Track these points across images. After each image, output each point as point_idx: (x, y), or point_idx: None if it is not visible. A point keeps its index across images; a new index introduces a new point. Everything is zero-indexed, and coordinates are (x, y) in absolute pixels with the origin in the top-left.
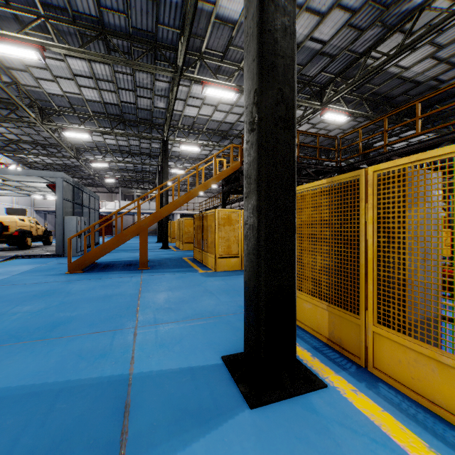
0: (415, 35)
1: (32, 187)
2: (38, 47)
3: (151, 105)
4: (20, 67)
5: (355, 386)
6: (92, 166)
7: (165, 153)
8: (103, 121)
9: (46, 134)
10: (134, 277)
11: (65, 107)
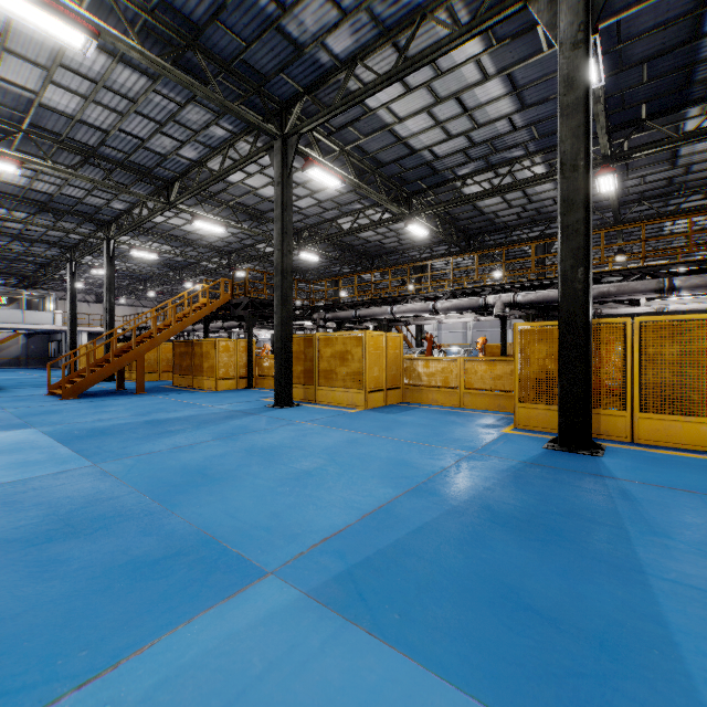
0: (360, 219)
1: None
2: (22, 164)
3: (104, 204)
4: None
5: (311, 405)
6: None
7: (111, 259)
8: (4, 201)
9: None
10: (149, 397)
11: None
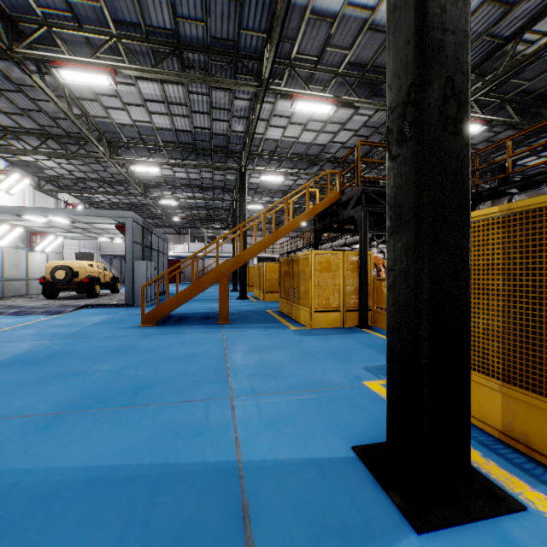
0: None
1: (100, 229)
2: (110, 71)
3: (228, 129)
4: (89, 97)
5: None
6: (160, 203)
7: (243, 186)
8: (173, 152)
9: (113, 170)
10: (215, 333)
11: (134, 138)
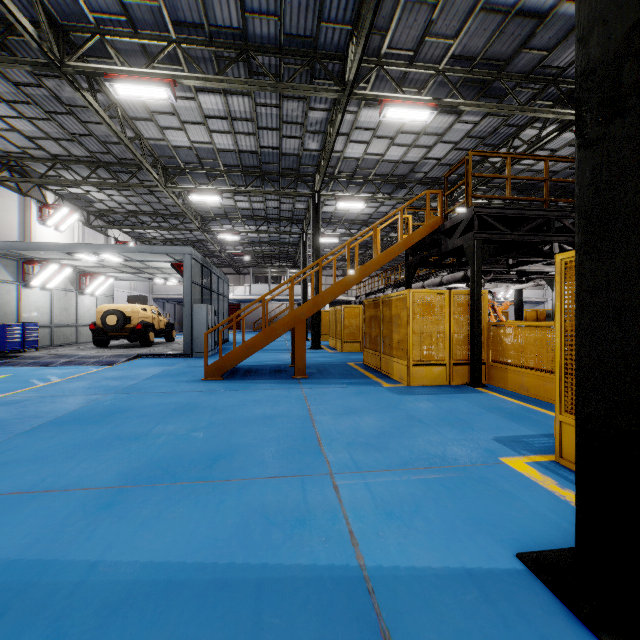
0: None
1: (154, 268)
2: (169, 81)
3: (300, 148)
4: (144, 116)
5: None
6: (218, 239)
7: (316, 215)
8: (236, 178)
9: (168, 201)
10: (293, 390)
11: (192, 163)
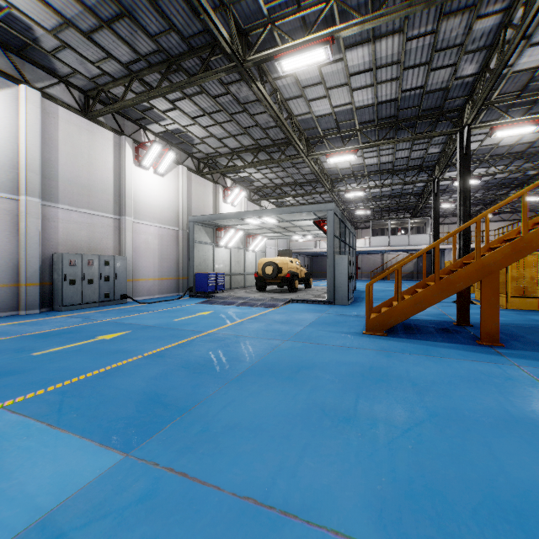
0: None
1: (297, 226)
2: (328, 39)
3: (450, 78)
4: (296, 95)
5: None
6: (342, 198)
7: (464, 152)
8: (368, 134)
9: (305, 171)
10: (503, 366)
11: (330, 129)
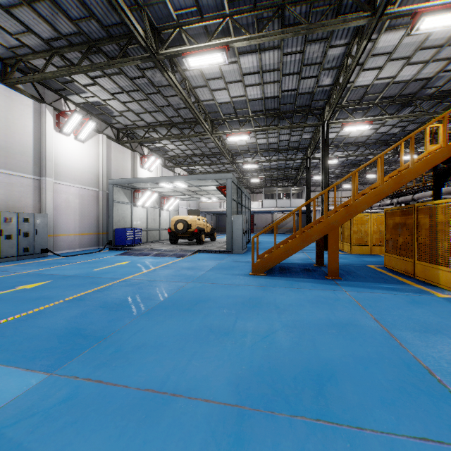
0: None
1: (204, 191)
2: (224, 47)
3: (314, 86)
4: (201, 84)
5: None
6: (241, 169)
7: (325, 140)
8: (259, 120)
9: (211, 145)
10: (337, 292)
11: (229, 114)
